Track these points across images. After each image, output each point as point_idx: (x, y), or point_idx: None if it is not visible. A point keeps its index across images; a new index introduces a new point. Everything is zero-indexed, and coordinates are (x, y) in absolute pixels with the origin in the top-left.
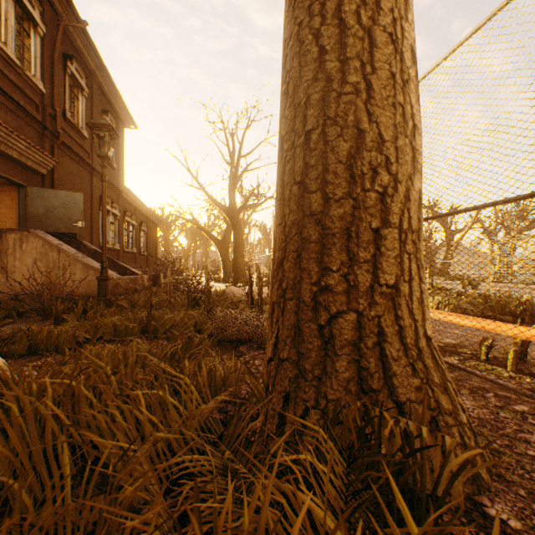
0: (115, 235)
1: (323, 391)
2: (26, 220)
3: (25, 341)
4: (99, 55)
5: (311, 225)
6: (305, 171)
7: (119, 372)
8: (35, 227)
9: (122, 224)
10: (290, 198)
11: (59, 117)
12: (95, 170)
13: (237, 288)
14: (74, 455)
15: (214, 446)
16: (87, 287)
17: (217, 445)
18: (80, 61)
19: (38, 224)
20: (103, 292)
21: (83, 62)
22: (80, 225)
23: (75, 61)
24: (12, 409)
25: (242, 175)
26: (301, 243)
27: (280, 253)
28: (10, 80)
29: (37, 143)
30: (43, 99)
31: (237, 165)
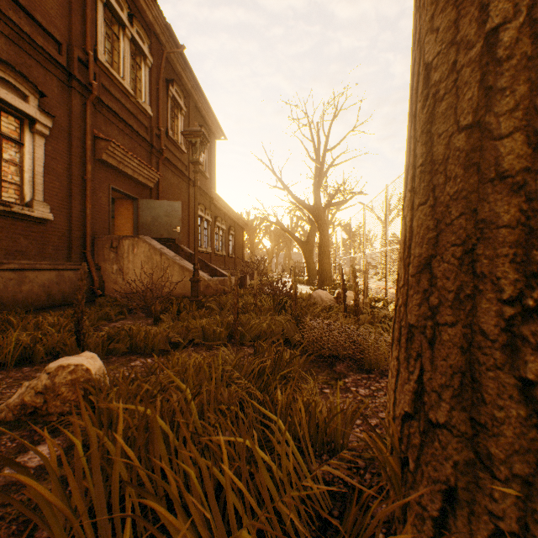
0: (208, 239)
1: (537, 510)
2: (138, 228)
3: (127, 340)
4: (194, 75)
5: (498, 196)
6: (484, 103)
7: (201, 394)
8: (144, 234)
9: (213, 229)
10: (446, 157)
11: (163, 136)
12: (191, 181)
13: (325, 292)
14: (144, 511)
15: (321, 537)
16: (183, 288)
17: (326, 535)
18: (179, 84)
19: (147, 231)
20: (195, 293)
21: (181, 84)
22: (178, 230)
23: (175, 84)
24: (76, 447)
25: (327, 170)
26: (473, 230)
27: (423, 249)
28: (126, 109)
29: (146, 161)
30: (151, 122)
31: (323, 160)
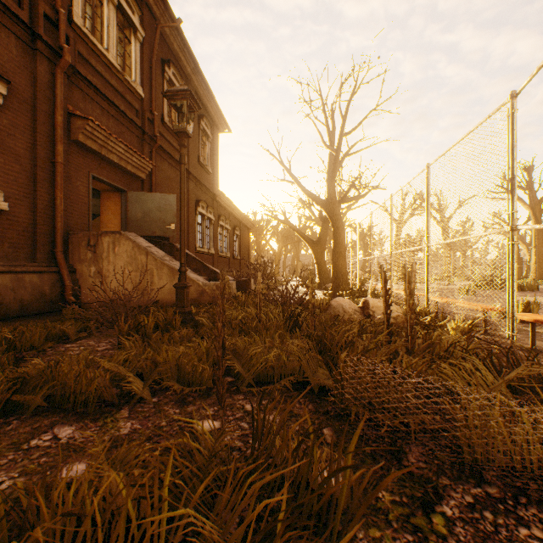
0: (210, 239)
1: None
2: (127, 224)
3: (46, 387)
4: (194, 56)
5: None
6: None
7: None
8: (134, 232)
9: (216, 228)
10: None
11: (156, 121)
12: (191, 175)
13: (347, 301)
14: None
15: None
16: (173, 294)
17: None
18: (177, 67)
19: (137, 228)
20: (181, 302)
21: (180, 67)
22: (173, 227)
23: (172, 66)
24: None
25: (342, 160)
26: None
27: None
28: (112, 86)
29: (137, 148)
30: (143, 105)
31: (338, 146)
